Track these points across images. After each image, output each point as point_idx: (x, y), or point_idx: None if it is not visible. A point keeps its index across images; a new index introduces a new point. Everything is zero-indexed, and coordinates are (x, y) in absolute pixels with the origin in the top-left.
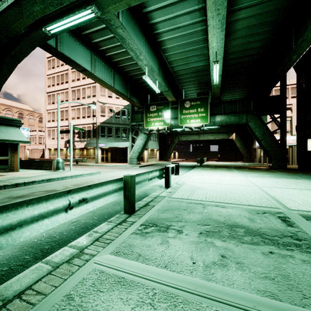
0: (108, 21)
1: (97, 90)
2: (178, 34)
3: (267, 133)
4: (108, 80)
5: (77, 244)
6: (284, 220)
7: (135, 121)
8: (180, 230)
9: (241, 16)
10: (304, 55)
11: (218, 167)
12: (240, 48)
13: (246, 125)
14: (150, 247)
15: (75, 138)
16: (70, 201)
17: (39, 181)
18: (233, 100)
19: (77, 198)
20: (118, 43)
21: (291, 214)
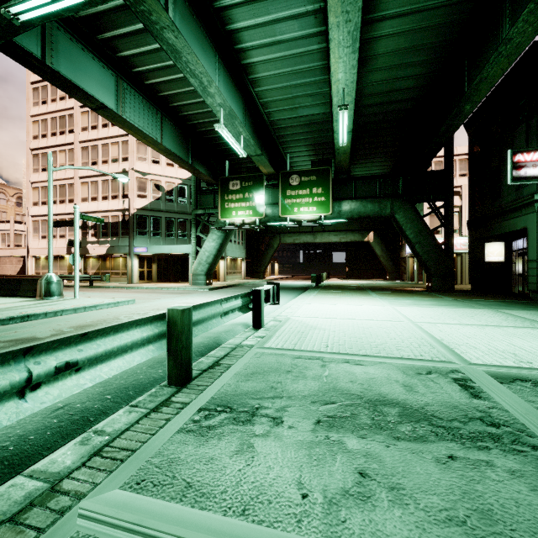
0: (145, 14)
1: (131, 149)
2: (278, 54)
3: (424, 233)
4: (151, 130)
5: (48, 468)
6: (464, 386)
7: (202, 208)
8: (277, 416)
9: (385, 31)
10: (481, 107)
11: (347, 289)
12: (383, 87)
13: (391, 218)
14: (215, 463)
15: (87, 237)
16: (30, 372)
17: (3, 320)
18: (370, 176)
19: (52, 365)
20: (168, 62)
21: (474, 373)
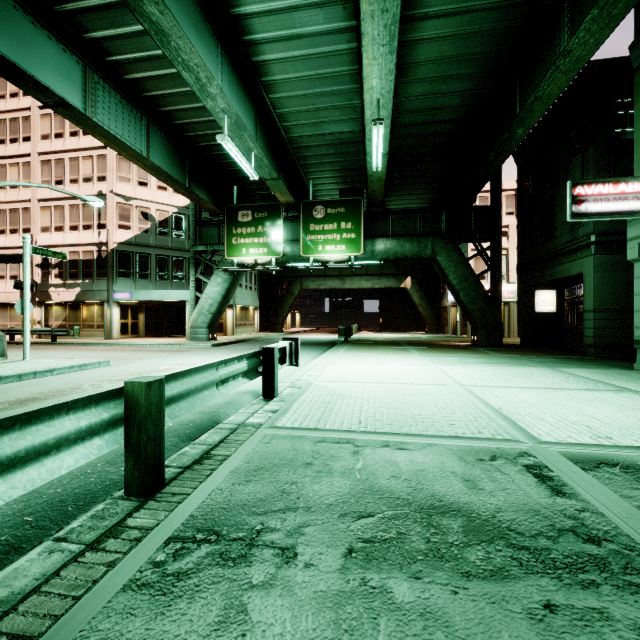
0: None
1: (109, 166)
2: (299, 51)
3: (469, 278)
4: (133, 140)
5: None
6: (540, 477)
7: (204, 243)
8: (288, 546)
9: (427, 33)
10: (532, 134)
11: (381, 344)
12: (424, 103)
13: (432, 260)
14: None
15: (49, 279)
16: None
17: None
18: (409, 210)
19: None
20: (155, 51)
21: (548, 456)
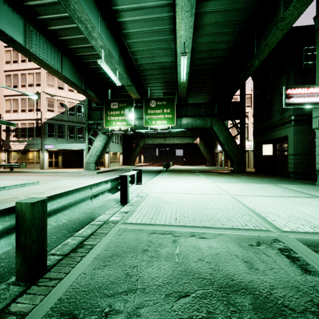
0: None
1: (42, 78)
2: (142, 16)
3: (229, 138)
4: (53, 63)
5: None
6: (291, 258)
7: (93, 119)
8: None
9: (210, 8)
10: (261, 65)
11: (185, 172)
12: (207, 47)
13: (210, 129)
14: None
15: (10, 137)
16: None
17: None
18: (199, 103)
19: None
20: (64, 14)
21: (290, 241)
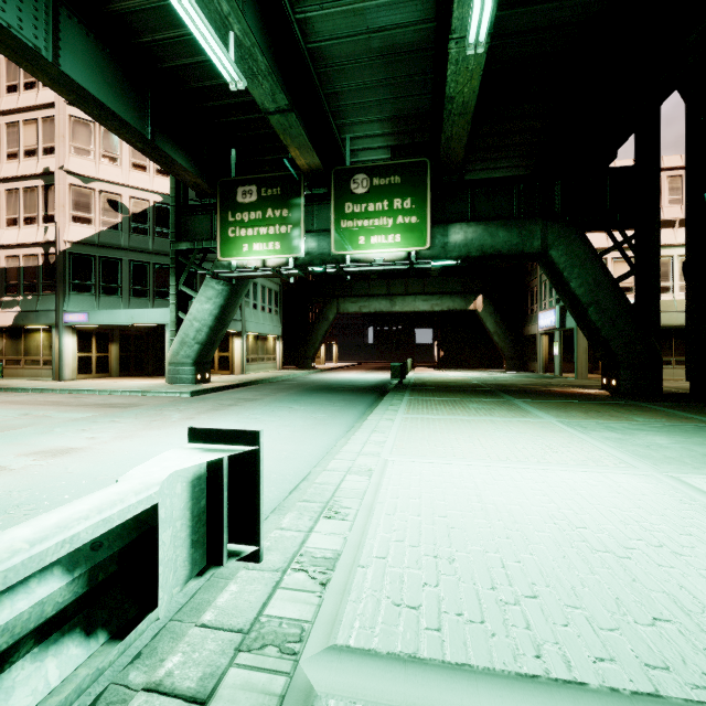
0: None
1: (59, 131)
2: None
3: (606, 284)
4: (16, 21)
5: None
6: None
7: (190, 240)
8: None
9: None
10: None
11: (461, 392)
12: None
13: (539, 258)
14: None
15: None
16: None
17: None
18: (502, 180)
19: None
20: None
21: None
